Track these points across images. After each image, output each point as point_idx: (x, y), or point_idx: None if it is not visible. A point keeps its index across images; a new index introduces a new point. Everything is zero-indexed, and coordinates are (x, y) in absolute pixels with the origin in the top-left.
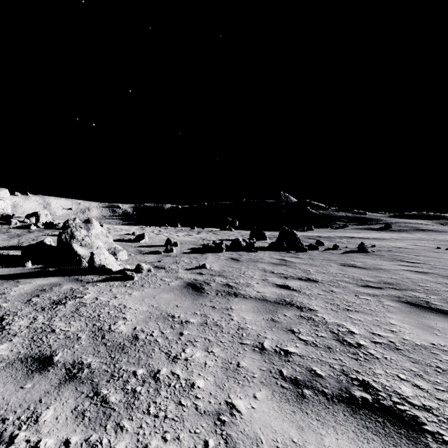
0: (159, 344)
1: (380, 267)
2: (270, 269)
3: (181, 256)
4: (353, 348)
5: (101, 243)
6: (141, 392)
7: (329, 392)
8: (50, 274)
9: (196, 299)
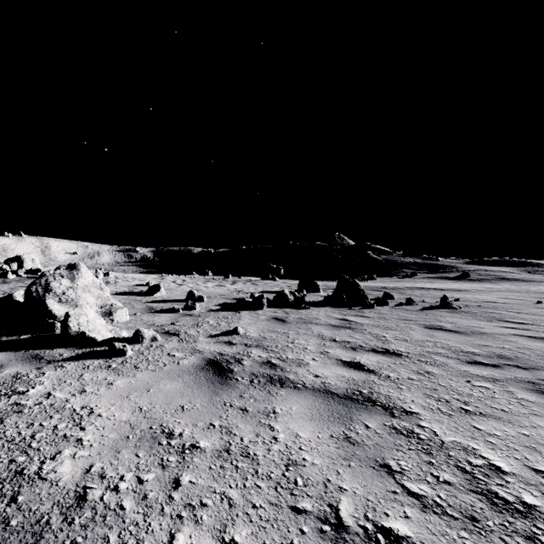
0: (124, 519)
1: (479, 330)
2: (329, 334)
3: (206, 315)
4: (520, 517)
5: (91, 298)
6: None
7: None
8: None
9: (217, 392)
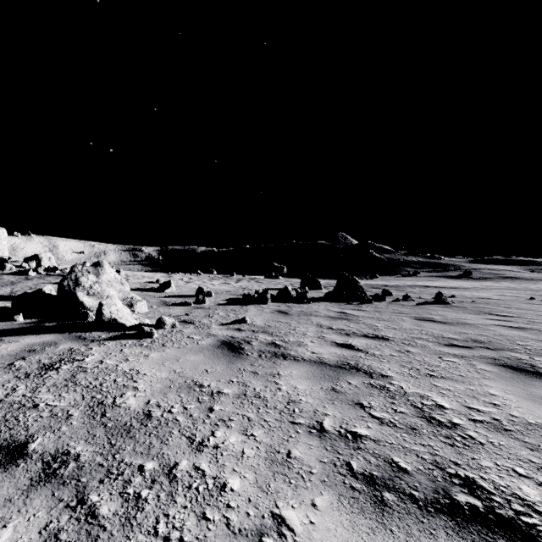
0: (180, 425)
1: (464, 321)
2: (327, 324)
3: (216, 308)
4: (446, 428)
5: (114, 291)
6: (147, 498)
7: (420, 496)
8: (45, 331)
9: (232, 362)
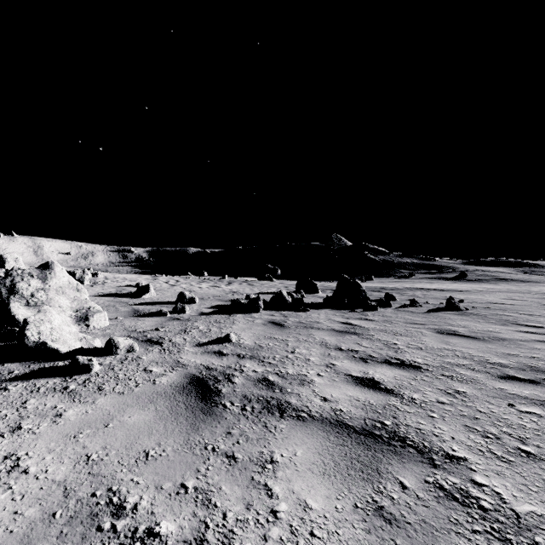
0: None
1: (497, 335)
2: (334, 341)
3: (196, 319)
4: None
5: (65, 300)
6: None
7: None
8: None
9: (197, 426)
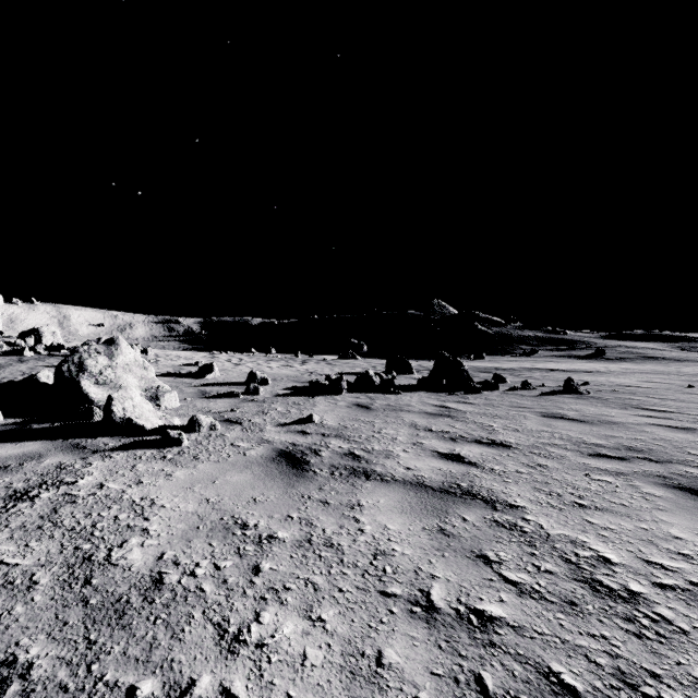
0: (206, 600)
1: (609, 418)
2: (424, 423)
3: (272, 401)
4: (622, 602)
5: (133, 379)
6: None
7: None
8: (31, 436)
9: (292, 484)
